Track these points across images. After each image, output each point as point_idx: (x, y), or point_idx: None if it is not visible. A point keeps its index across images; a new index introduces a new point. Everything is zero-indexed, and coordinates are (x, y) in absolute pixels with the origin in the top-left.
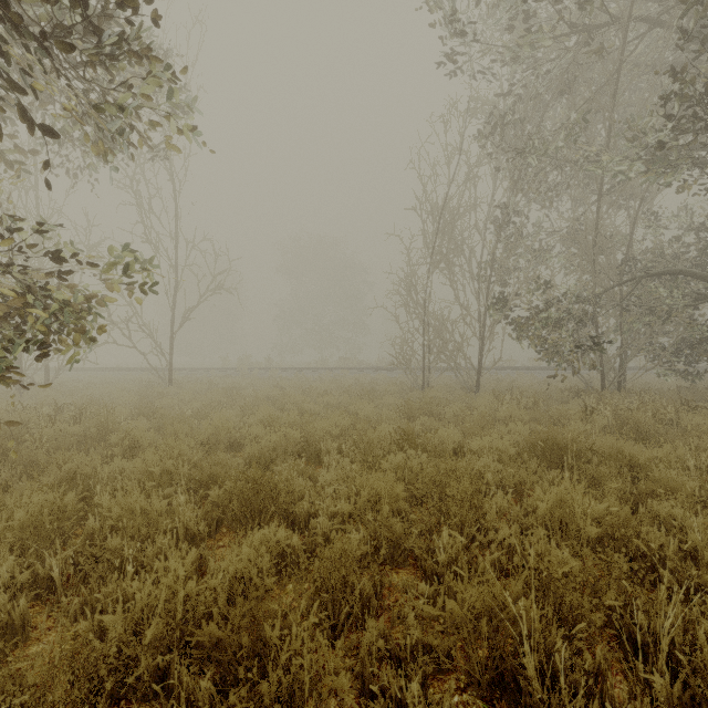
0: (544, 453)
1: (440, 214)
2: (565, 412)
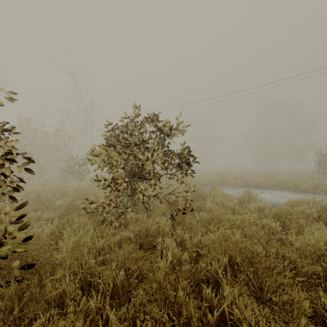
0: None
1: None
2: None
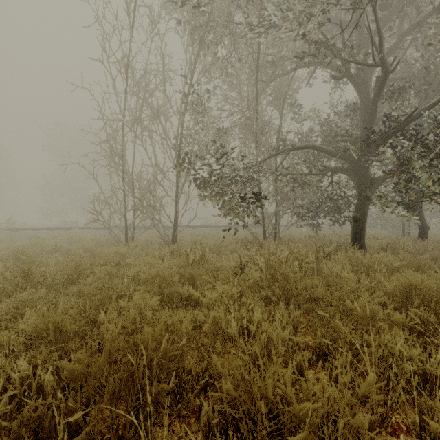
0: (113, 395)
1: (127, 70)
2: (222, 266)
